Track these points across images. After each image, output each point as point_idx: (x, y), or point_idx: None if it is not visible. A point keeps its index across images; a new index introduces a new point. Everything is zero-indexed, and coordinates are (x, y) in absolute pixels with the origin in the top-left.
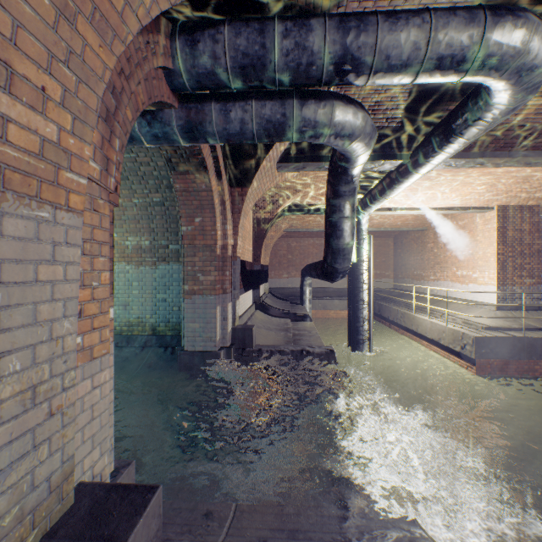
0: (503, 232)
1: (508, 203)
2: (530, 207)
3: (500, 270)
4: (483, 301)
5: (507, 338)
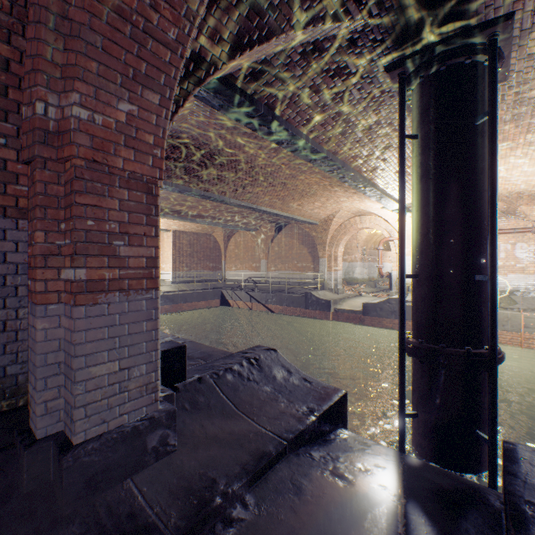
0: (175, 244)
1: (177, 229)
2: (187, 232)
3: (174, 263)
4: (167, 280)
5: (172, 294)
